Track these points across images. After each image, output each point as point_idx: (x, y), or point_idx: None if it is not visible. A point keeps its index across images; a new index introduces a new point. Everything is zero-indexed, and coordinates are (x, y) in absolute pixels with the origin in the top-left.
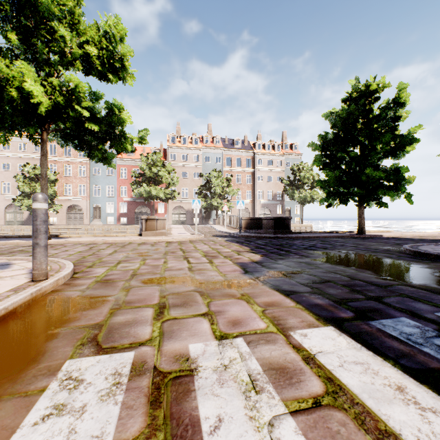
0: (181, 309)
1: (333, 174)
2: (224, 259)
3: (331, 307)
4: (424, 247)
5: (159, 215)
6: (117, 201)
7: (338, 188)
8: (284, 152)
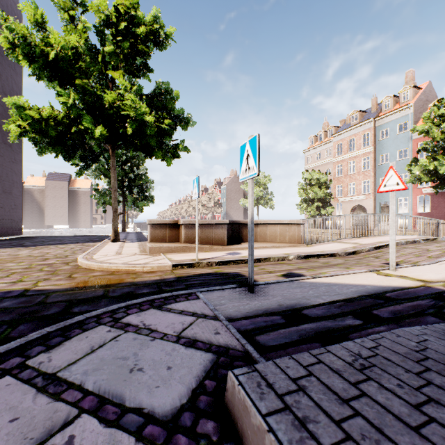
0: None
1: None
2: None
3: None
4: None
5: None
6: (412, 195)
7: None
8: None
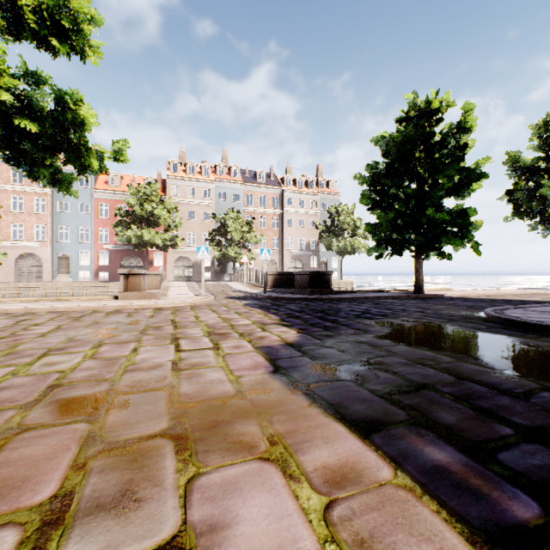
0: (105, 528)
1: (386, 216)
2: (239, 340)
3: (473, 477)
4: (512, 313)
5: (155, 269)
6: (95, 249)
7: (391, 235)
8: (319, 190)
